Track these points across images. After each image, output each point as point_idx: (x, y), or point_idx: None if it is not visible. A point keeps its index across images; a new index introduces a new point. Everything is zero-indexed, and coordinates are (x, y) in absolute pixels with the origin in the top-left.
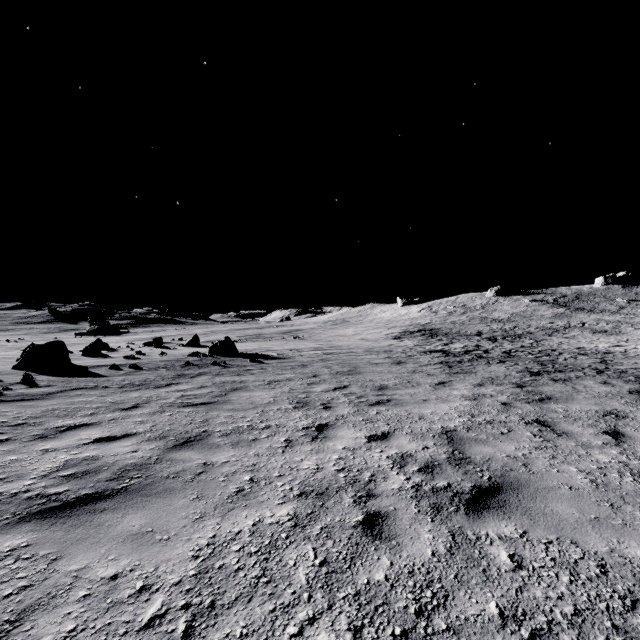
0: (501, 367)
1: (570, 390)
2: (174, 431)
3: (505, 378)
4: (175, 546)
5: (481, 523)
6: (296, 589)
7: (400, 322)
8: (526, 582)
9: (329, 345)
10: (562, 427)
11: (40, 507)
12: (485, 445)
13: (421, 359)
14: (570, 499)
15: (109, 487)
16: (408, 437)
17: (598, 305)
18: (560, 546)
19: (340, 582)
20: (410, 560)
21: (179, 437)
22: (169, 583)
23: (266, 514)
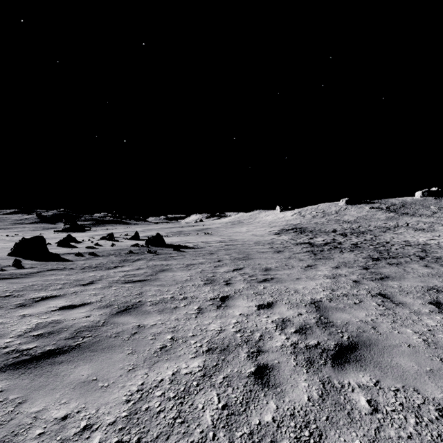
0: (351, 254)
1: (402, 271)
2: (117, 301)
3: (354, 262)
4: (113, 392)
5: (344, 374)
6: (204, 429)
7: (279, 223)
8: (382, 423)
9: (229, 239)
10: (398, 299)
11: (14, 360)
12: (343, 312)
13: (294, 249)
14: (409, 355)
15: (67, 344)
16: (287, 306)
17: (418, 211)
18: (405, 393)
19: (238, 423)
20: (291, 404)
21: (121, 306)
22: (106, 423)
23: (182, 366)
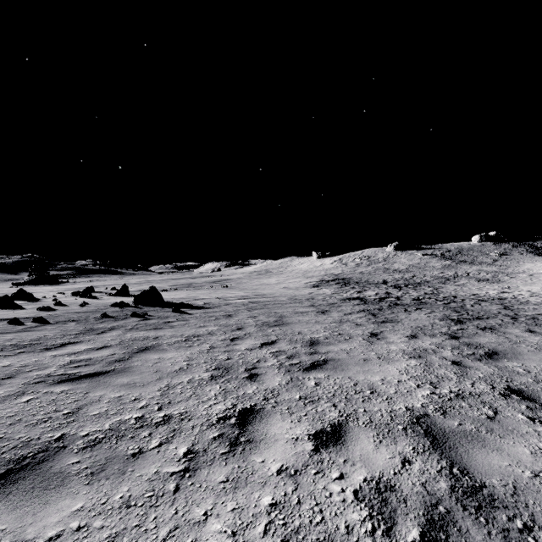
0: (421, 315)
1: (507, 341)
2: (6, 442)
3: (433, 327)
4: None
5: None
6: None
7: (316, 272)
8: None
9: (255, 293)
10: None
11: None
12: (486, 447)
13: (343, 307)
14: None
15: None
16: (371, 434)
17: (476, 258)
18: None
19: None
20: None
21: (4, 459)
22: None
23: None
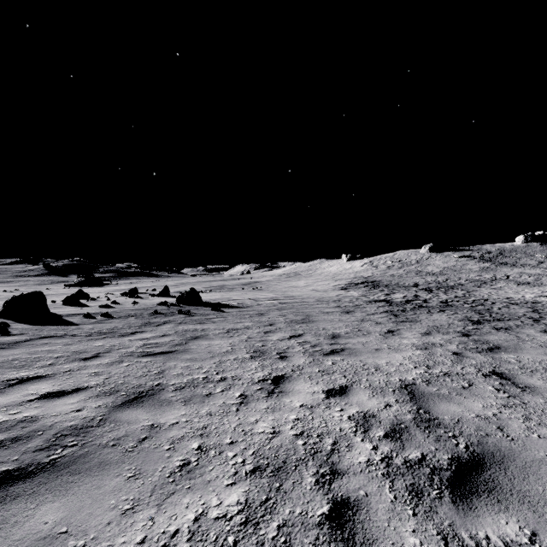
0: (442, 316)
1: (515, 339)
2: (127, 384)
3: (449, 327)
4: None
5: (475, 518)
6: None
7: (345, 275)
8: None
9: (284, 295)
10: (522, 380)
11: None
12: (450, 402)
13: (367, 308)
14: None
15: (35, 460)
16: (367, 392)
17: (519, 260)
18: None
19: None
20: None
21: (130, 392)
22: None
23: (212, 502)
